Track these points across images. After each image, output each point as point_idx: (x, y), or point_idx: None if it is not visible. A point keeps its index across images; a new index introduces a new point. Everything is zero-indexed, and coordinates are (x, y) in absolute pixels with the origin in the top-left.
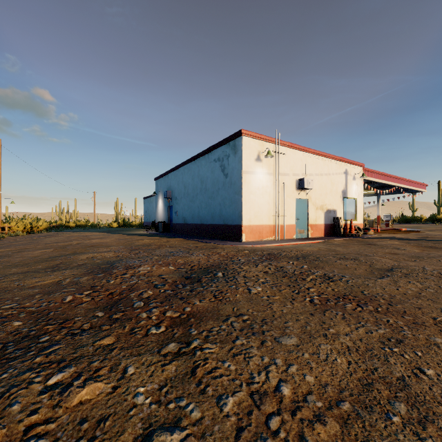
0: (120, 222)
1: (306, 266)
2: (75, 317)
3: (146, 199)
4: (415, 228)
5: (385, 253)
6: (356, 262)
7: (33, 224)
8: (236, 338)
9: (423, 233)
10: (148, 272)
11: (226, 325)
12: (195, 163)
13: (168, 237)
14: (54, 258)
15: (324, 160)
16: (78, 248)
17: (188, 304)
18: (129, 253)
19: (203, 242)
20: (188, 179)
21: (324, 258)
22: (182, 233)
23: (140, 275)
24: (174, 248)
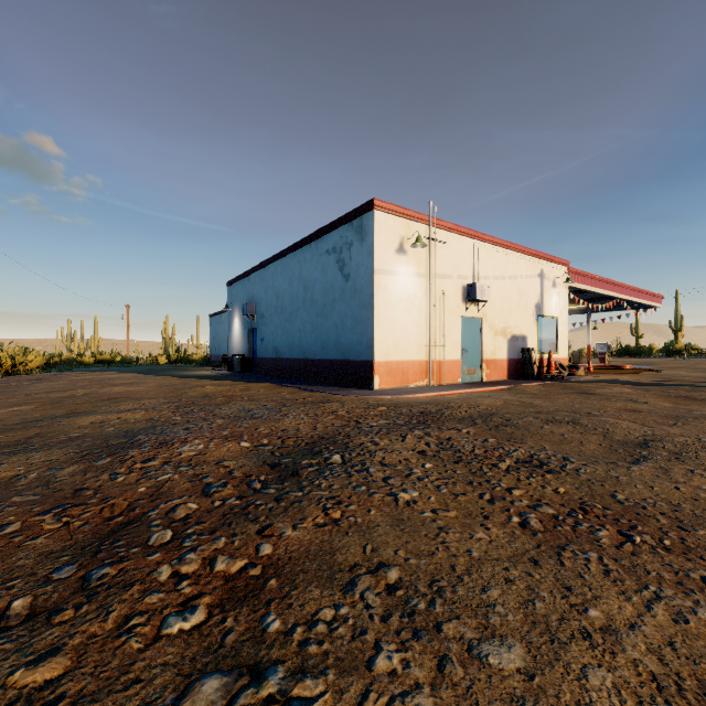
0: (171, 354)
1: (494, 439)
2: (4, 580)
3: (214, 318)
4: (645, 365)
5: (619, 410)
6: (577, 429)
7: (17, 358)
8: (375, 648)
9: (660, 372)
10: (198, 455)
11: (349, 603)
12: (294, 256)
13: (249, 381)
14: (29, 424)
15: (507, 254)
16: (83, 403)
17: (267, 537)
18: (172, 413)
19: (307, 391)
20: (282, 283)
21: (521, 421)
22: (273, 375)
23: (181, 461)
24: (255, 402)
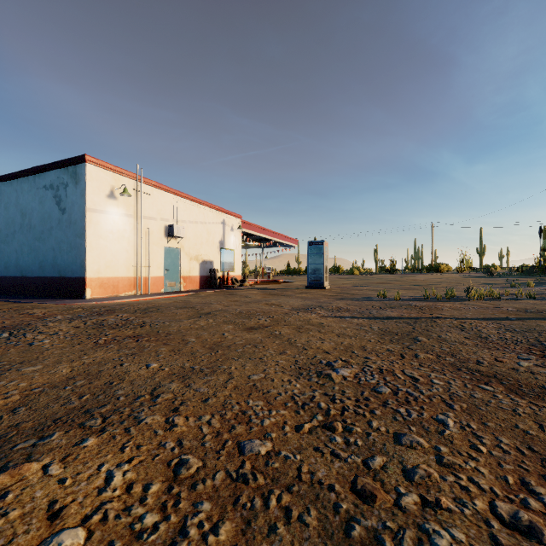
0: None
1: (133, 317)
2: None
3: None
4: (290, 280)
5: (229, 301)
6: (189, 310)
7: None
8: None
9: (290, 283)
10: None
11: None
12: (10, 184)
13: None
14: None
15: (199, 207)
16: None
17: None
18: None
19: (19, 303)
20: None
21: (164, 309)
22: None
23: None
24: None
